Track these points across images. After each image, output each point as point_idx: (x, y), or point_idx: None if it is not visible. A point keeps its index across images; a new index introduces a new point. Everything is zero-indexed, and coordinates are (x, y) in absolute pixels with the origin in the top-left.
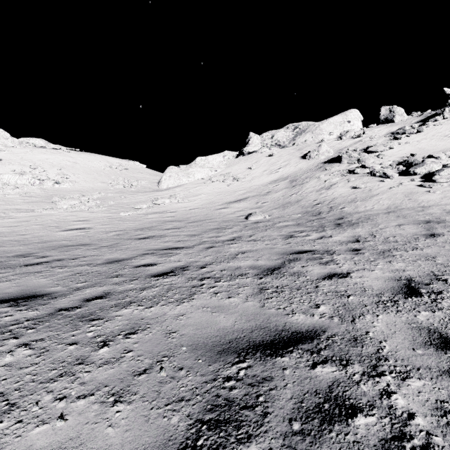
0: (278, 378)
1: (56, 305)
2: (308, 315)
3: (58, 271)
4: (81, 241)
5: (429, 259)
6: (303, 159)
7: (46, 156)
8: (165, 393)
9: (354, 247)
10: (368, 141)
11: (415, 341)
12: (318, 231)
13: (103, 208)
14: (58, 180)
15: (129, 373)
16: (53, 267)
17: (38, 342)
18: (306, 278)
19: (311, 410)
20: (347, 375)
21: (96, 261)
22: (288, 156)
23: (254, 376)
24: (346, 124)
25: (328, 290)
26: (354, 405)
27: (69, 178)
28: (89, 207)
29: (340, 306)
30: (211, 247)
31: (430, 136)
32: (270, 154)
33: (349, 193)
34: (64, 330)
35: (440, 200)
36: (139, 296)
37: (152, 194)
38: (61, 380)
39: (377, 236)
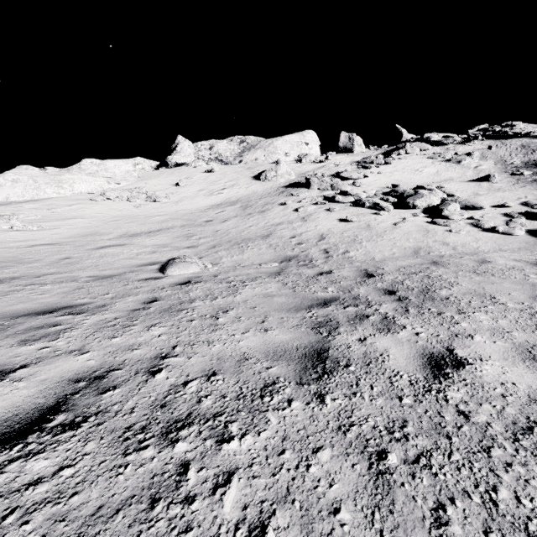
0: None
1: None
2: None
3: None
4: None
5: None
6: (256, 180)
7: None
8: None
9: None
10: (333, 167)
11: None
12: (377, 323)
13: None
14: None
15: None
16: None
17: None
18: None
19: None
20: None
21: None
22: (235, 174)
23: None
24: (304, 146)
25: None
26: None
27: None
28: None
29: None
30: None
31: (400, 168)
32: (208, 170)
33: (341, 228)
34: None
35: (476, 243)
36: None
37: None
38: None
39: None
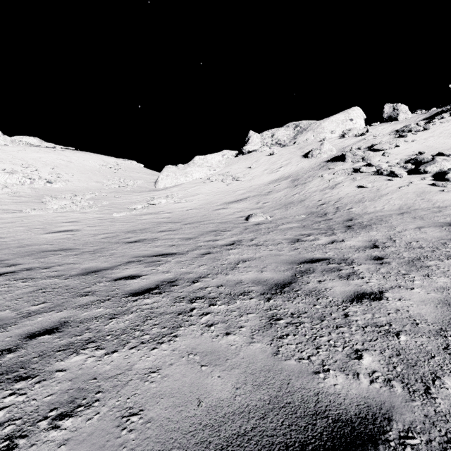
0: None
1: None
2: (349, 375)
3: (19, 285)
4: (64, 245)
5: None
6: (305, 158)
7: (39, 155)
8: None
9: (375, 254)
10: (372, 139)
11: None
12: (327, 234)
13: (96, 208)
14: (50, 179)
15: None
16: (15, 279)
17: None
18: (327, 300)
19: None
20: None
21: (71, 271)
22: (289, 155)
23: None
24: (348, 123)
25: (363, 321)
26: None
27: (63, 178)
28: (81, 208)
29: (394, 356)
30: (207, 253)
31: (438, 133)
32: (270, 153)
33: (355, 193)
34: None
35: None
36: (104, 329)
37: (148, 194)
38: None
39: (397, 241)
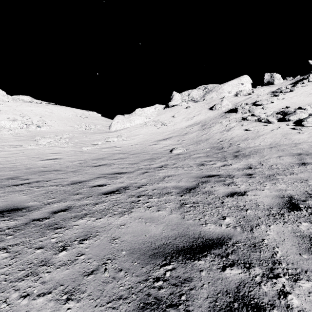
0: (196, 279)
1: (31, 216)
2: (217, 225)
3: (36, 189)
4: (54, 168)
5: (303, 182)
6: (210, 110)
7: (31, 108)
8: (107, 292)
9: (248, 172)
10: (255, 97)
11: (300, 247)
12: (221, 161)
13: (71, 144)
14: (39, 124)
15: (80, 274)
16: (32, 187)
17: (14, 246)
18: (214, 196)
19: (223, 309)
20: (250, 277)
21: (63, 182)
22: (200, 108)
23: (178, 277)
24: (240, 86)
25: (231, 205)
26: (258, 304)
27: (47, 124)
28: (61, 144)
29: (241, 218)
30: (145, 172)
31: (299, 93)
32: (187, 106)
33: (243, 134)
34: (34, 236)
35: (307, 138)
36: (92, 209)
37: (105, 134)
38: (27, 279)
39: (264, 164)
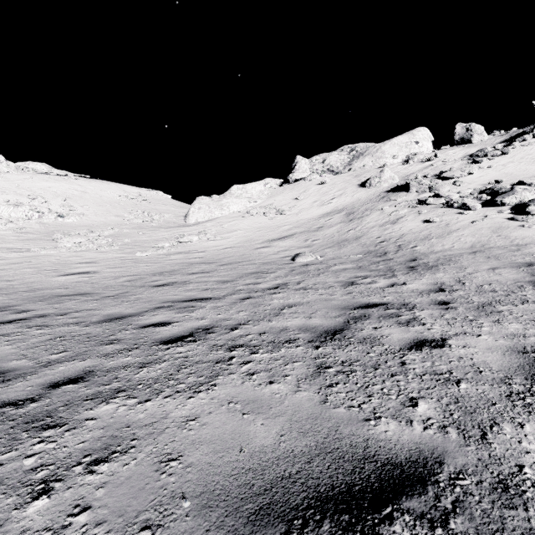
0: None
1: (2, 395)
2: (402, 422)
3: (34, 333)
4: (81, 289)
5: None
6: (361, 187)
7: (49, 184)
8: None
9: (440, 298)
10: (440, 166)
11: None
12: (386, 277)
13: (116, 247)
14: (61, 213)
15: None
16: (29, 327)
17: None
18: (383, 348)
19: None
20: None
21: (91, 317)
22: (343, 184)
23: None
24: (413, 146)
25: (421, 369)
26: None
27: (76, 211)
28: (98, 246)
29: (451, 404)
30: (247, 297)
31: (518, 158)
32: (321, 181)
33: (420, 228)
34: None
35: None
36: (134, 378)
37: (178, 230)
38: None
39: (467, 283)
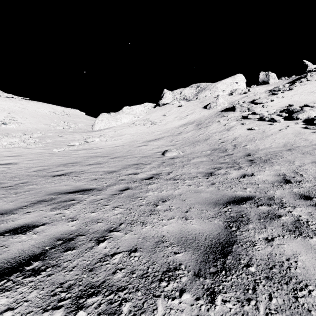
0: None
1: None
2: None
3: None
4: None
5: None
6: (205, 108)
7: None
8: None
9: (296, 191)
10: (252, 96)
11: None
12: (235, 168)
13: (40, 145)
14: (5, 121)
15: None
16: None
17: None
18: None
19: None
20: None
21: None
22: (193, 106)
23: None
24: (235, 84)
25: None
26: None
27: (17, 120)
28: (27, 144)
29: None
30: (126, 188)
31: (299, 92)
32: (179, 105)
33: (246, 134)
34: None
35: None
36: None
37: (86, 134)
38: None
39: (305, 175)
